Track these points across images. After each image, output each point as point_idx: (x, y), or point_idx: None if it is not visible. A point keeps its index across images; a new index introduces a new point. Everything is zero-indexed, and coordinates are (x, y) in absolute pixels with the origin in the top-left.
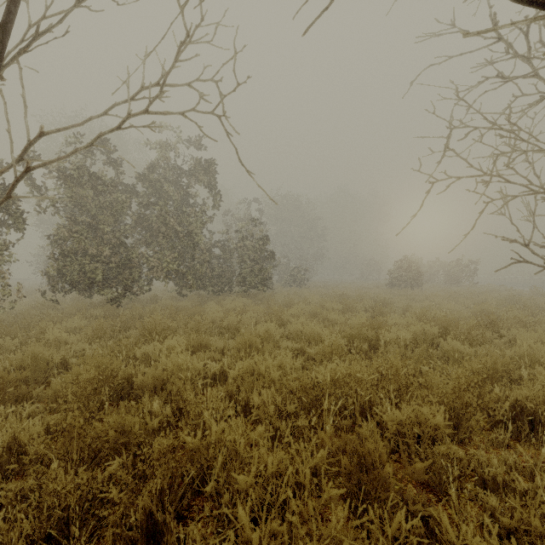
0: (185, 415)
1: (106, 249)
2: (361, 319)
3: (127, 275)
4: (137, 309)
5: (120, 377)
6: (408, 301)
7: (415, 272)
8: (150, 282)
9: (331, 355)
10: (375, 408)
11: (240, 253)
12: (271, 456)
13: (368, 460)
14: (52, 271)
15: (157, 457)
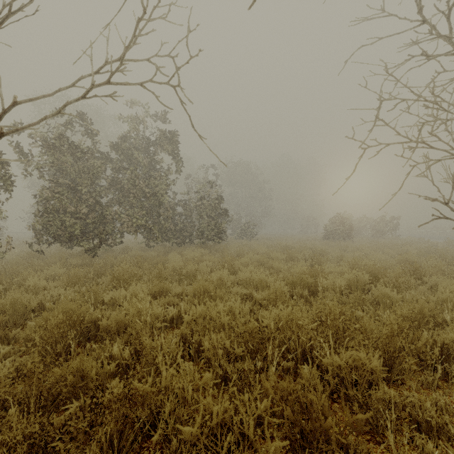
0: (142, 358)
1: (84, 207)
2: (302, 268)
3: (102, 229)
4: (109, 259)
5: (87, 321)
6: (341, 252)
7: (347, 226)
8: (124, 235)
9: (276, 300)
10: (315, 351)
11: (199, 210)
12: (216, 407)
13: (310, 410)
14: (37, 226)
15: (107, 405)
